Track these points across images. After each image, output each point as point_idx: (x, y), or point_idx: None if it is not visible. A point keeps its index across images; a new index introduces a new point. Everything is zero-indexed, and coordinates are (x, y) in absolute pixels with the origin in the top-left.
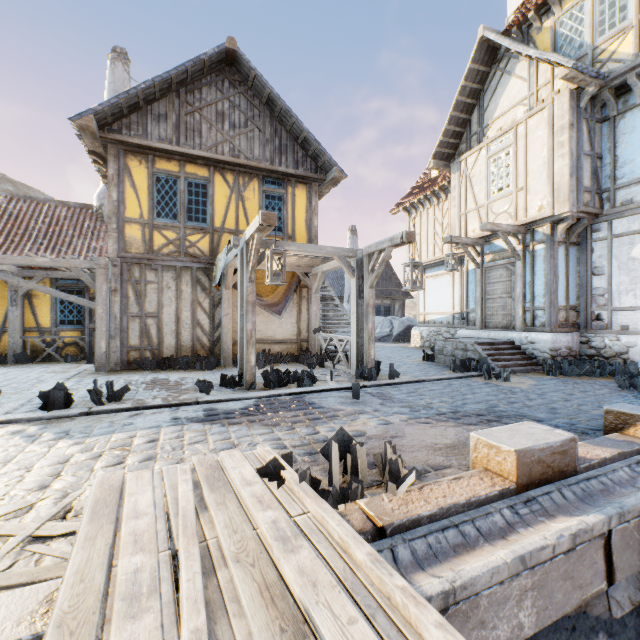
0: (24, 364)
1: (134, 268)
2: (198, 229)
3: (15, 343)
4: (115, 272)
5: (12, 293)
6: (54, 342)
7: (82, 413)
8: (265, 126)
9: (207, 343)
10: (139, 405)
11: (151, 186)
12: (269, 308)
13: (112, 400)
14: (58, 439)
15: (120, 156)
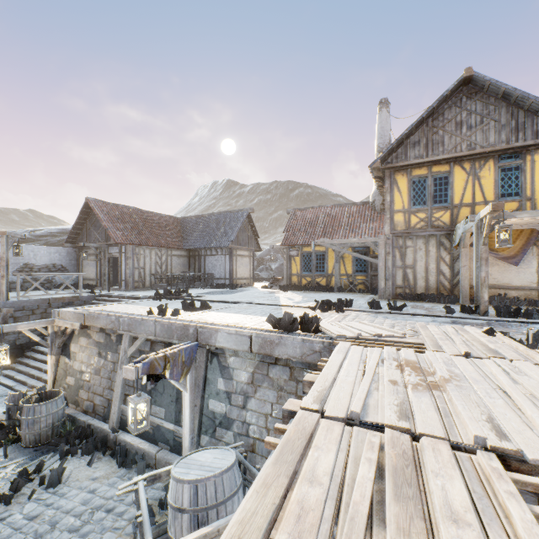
0: (341, 292)
1: (398, 239)
2: (440, 208)
3: (337, 281)
4: (388, 242)
5: (336, 256)
6: (353, 282)
7: (387, 312)
8: (500, 116)
9: (447, 286)
10: (413, 313)
11: (409, 188)
12: (504, 260)
13: (397, 310)
14: (384, 318)
15: (391, 175)
